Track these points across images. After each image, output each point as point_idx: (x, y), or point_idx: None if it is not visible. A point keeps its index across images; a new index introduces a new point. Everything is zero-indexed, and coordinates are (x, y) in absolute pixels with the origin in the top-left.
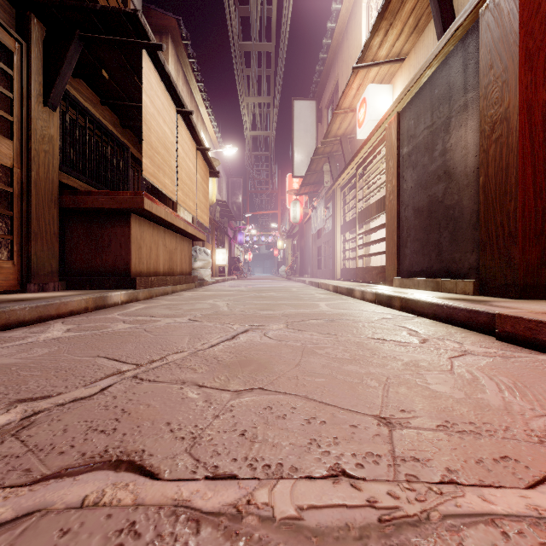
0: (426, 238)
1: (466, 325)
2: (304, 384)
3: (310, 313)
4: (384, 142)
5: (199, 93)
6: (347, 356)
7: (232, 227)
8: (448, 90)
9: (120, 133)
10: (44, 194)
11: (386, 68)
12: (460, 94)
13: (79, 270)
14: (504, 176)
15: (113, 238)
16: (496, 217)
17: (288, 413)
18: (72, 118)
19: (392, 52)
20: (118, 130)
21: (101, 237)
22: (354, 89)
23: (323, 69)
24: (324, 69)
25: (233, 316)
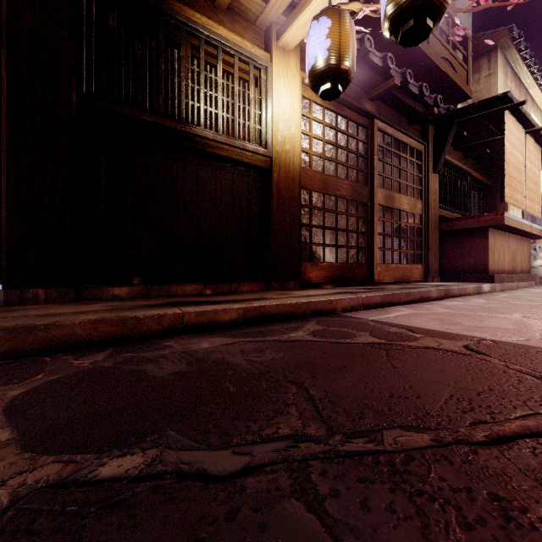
0: None
1: None
2: None
3: None
4: None
5: (529, 77)
6: None
7: None
8: None
9: (463, 164)
10: (433, 225)
11: None
12: None
13: (447, 270)
14: None
15: (472, 247)
16: None
17: None
18: None
19: None
20: (462, 162)
21: (464, 247)
22: None
23: None
24: None
25: None
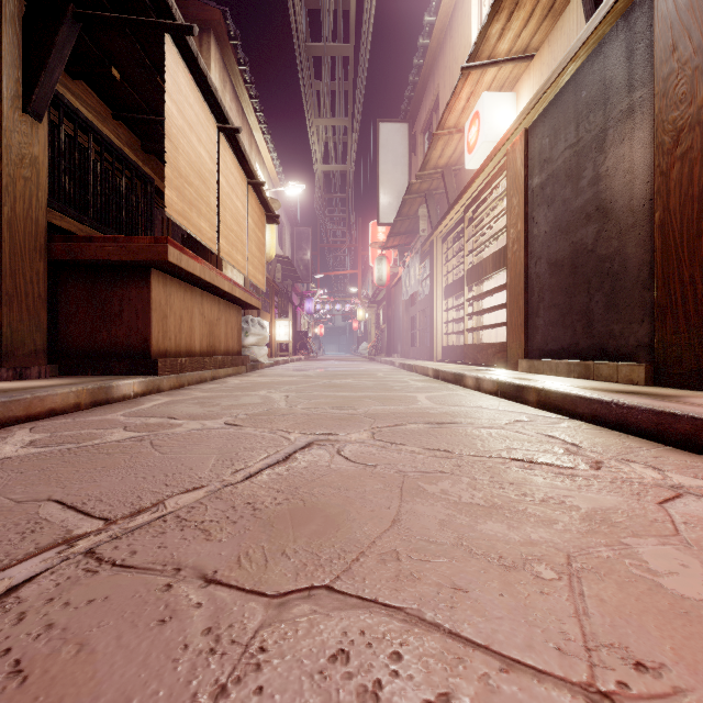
0: (569, 303)
1: (652, 435)
2: (411, 574)
3: (407, 412)
4: (504, 172)
5: (253, 113)
6: (480, 498)
7: (298, 292)
8: (602, 90)
9: (142, 160)
10: (24, 239)
11: (507, 70)
12: (621, 94)
13: (78, 349)
14: (696, 208)
15: (125, 303)
16: (682, 271)
17: (386, 676)
18: (71, 135)
19: (517, 46)
20: (138, 155)
21: (110, 302)
22: (463, 99)
23: (419, 80)
24: (420, 80)
25: (292, 416)
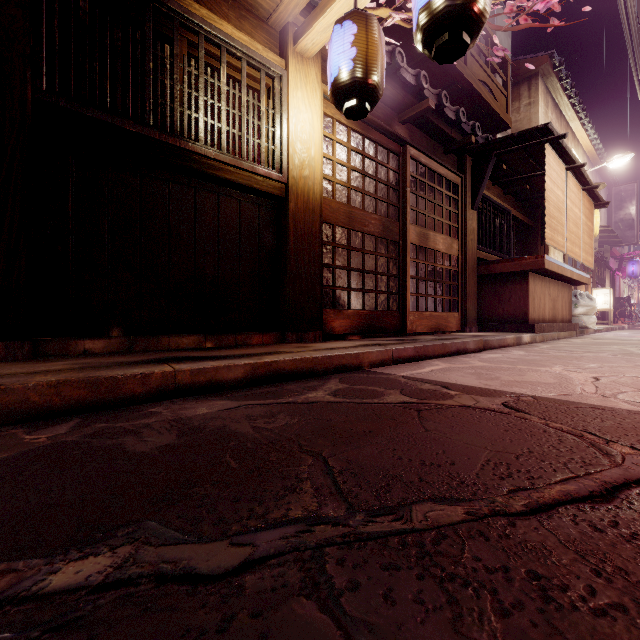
0: None
1: None
2: None
3: None
4: None
5: (570, 109)
6: None
7: (615, 254)
8: None
9: (502, 201)
10: (471, 268)
11: None
12: None
13: (486, 318)
14: None
15: (512, 293)
16: None
17: None
18: None
19: None
20: (501, 199)
21: (503, 293)
22: None
23: None
24: None
25: None
